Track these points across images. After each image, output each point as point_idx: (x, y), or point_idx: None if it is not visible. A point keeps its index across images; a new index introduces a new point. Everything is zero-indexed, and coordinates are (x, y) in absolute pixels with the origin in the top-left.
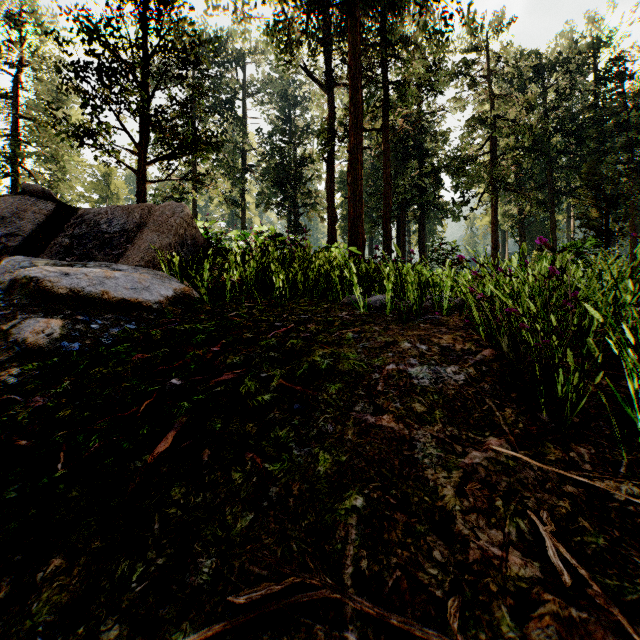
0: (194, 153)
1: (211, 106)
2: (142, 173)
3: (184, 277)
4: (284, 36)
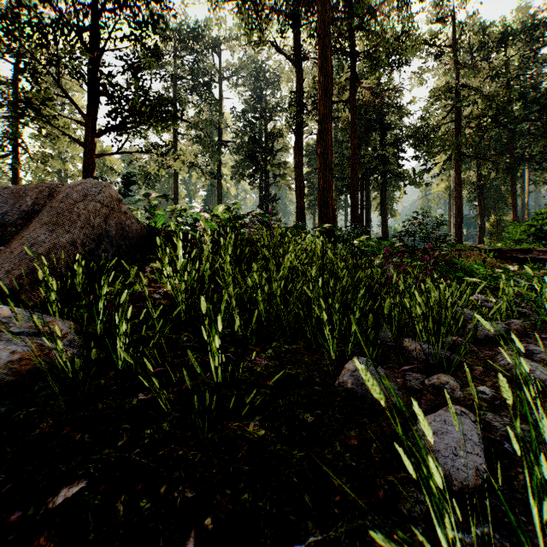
0: (146, 121)
1: (190, 88)
2: (89, 145)
3: (90, 291)
4: (253, 11)
